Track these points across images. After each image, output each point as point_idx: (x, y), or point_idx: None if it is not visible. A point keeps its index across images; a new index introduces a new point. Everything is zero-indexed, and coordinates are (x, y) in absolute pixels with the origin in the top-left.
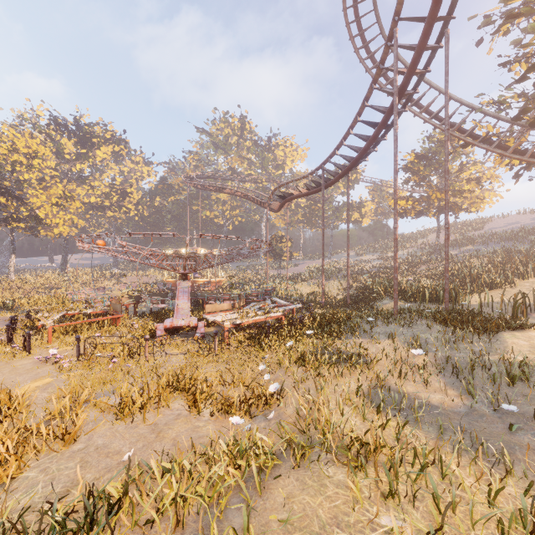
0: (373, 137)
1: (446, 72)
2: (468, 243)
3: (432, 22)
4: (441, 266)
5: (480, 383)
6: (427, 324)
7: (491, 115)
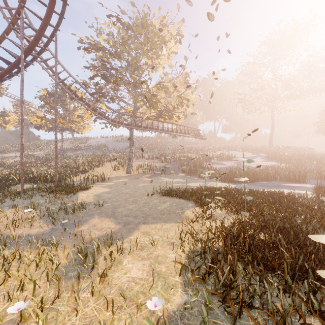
0: (7, 70)
1: (56, 56)
2: (79, 149)
3: (46, 24)
4: (63, 161)
5: (61, 217)
6: (41, 194)
7: (84, 88)
